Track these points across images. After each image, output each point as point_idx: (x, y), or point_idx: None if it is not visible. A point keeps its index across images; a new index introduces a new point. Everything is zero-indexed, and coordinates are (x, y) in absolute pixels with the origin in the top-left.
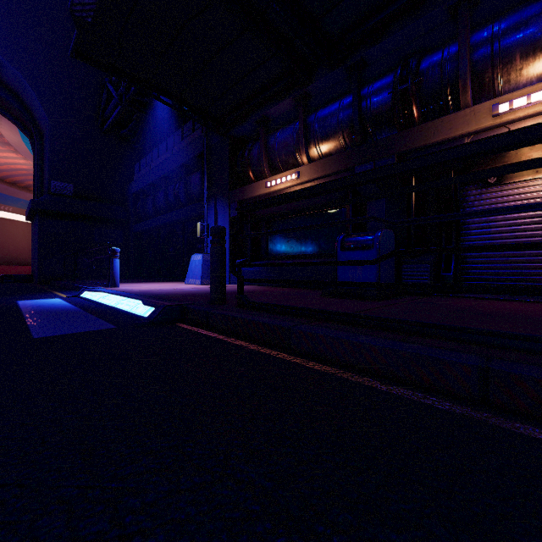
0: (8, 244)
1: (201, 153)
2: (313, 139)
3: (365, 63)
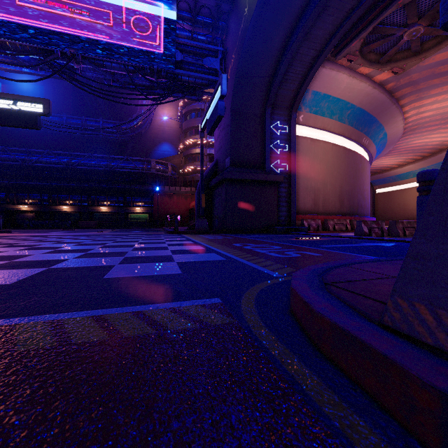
0: None
1: None
2: None
3: None
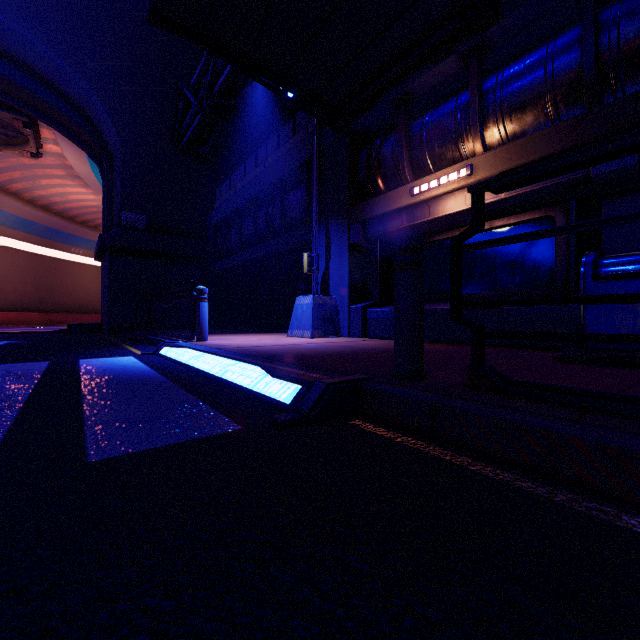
0: (79, 290)
1: (306, 161)
2: (494, 113)
3: None
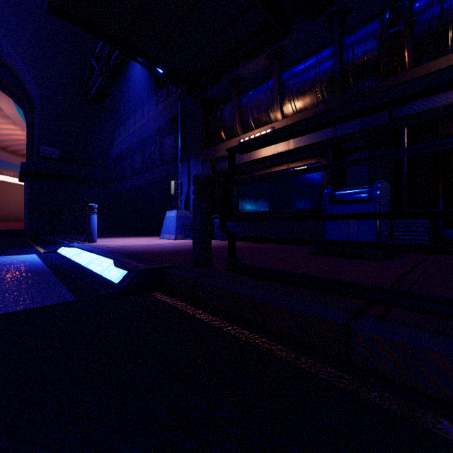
0: (10, 203)
1: (175, 117)
2: (288, 95)
3: (347, 10)
